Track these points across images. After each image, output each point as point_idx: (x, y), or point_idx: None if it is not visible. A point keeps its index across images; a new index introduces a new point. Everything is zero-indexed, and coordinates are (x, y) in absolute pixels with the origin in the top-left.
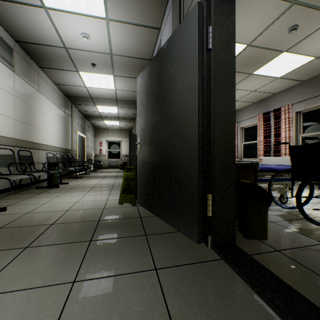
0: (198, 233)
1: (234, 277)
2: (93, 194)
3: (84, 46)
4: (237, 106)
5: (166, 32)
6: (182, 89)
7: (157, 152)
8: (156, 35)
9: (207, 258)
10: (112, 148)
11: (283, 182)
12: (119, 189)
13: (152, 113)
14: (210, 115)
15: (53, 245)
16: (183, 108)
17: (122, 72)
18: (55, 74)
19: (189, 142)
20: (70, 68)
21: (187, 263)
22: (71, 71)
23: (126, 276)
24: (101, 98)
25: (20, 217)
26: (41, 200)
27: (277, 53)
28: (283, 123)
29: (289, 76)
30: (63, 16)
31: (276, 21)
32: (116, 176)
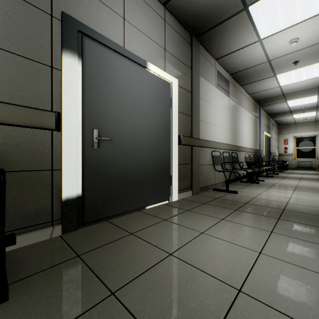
0: None
1: None
2: (301, 194)
3: (289, 50)
4: None
5: None
6: None
7: None
8: None
9: None
10: (302, 145)
11: None
12: None
13: None
14: None
15: (300, 223)
16: None
17: None
18: (252, 86)
19: None
20: (267, 76)
21: None
22: (267, 78)
23: None
24: (296, 91)
25: (251, 199)
26: (254, 191)
27: None
28: None
29: None
30: (274, 37)
31: None
32: (316, 179)
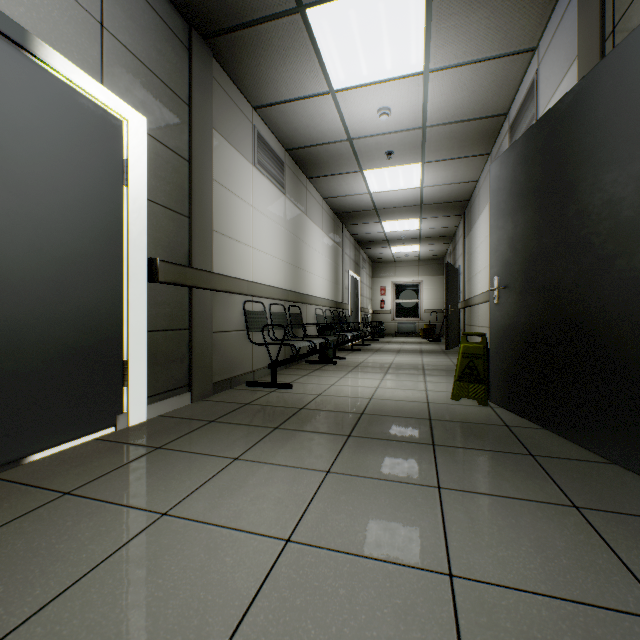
0: None
1: None
2: (395, 378)
3: (379, 128)
4: None
5: (554, 55)
6: (620, 179)
7: (545, 304)
8: (524, 63)
9: None
10: (403, 298)
11: None
12: (437, 374)
13: (530, 229)
14: None
15: (382, 440)
16: (622, 217)
17: (440, 152)
18: (327, 183)
19: None
20: (350, 168)
21: None
22: (351, 173)
23: (520, 501)
24: (393, 207)
25: (314, 398)
26: (325, 380)
27: None
28: None
29: None
30: (355, 94)
31: None
32: (418, 350)
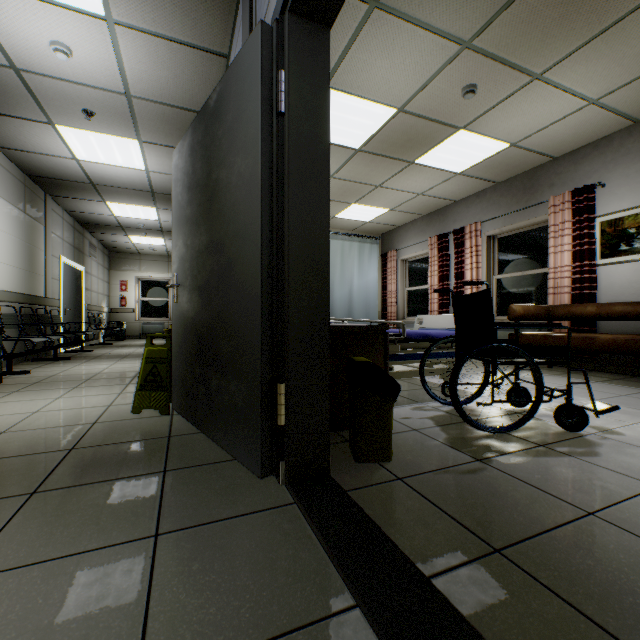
0: (261, 458)
1: (302, 533)
2: (81, 394)
3: (62, 70)
4: (395, 220)
5: None
6: (239, 184)
7: (203, 304)
8: (222, 68)
9: (269, 504)
10: (151, 295)
11: (447, 360)
12: None
13: (195, 225)
14: (284, 237)
15: None
16: (240, 220)
17: (159, 135)
18: None
19: (248, 286)
20: (31, 114)
21: (227, 516)
22: (35, 121)
23: (86, 555)
24: (117, 186)
25: None
26: None
27: (450, 129)
28: (468, 254)
29: (475, 173)
30: None
31: (440, 74)
32: None
